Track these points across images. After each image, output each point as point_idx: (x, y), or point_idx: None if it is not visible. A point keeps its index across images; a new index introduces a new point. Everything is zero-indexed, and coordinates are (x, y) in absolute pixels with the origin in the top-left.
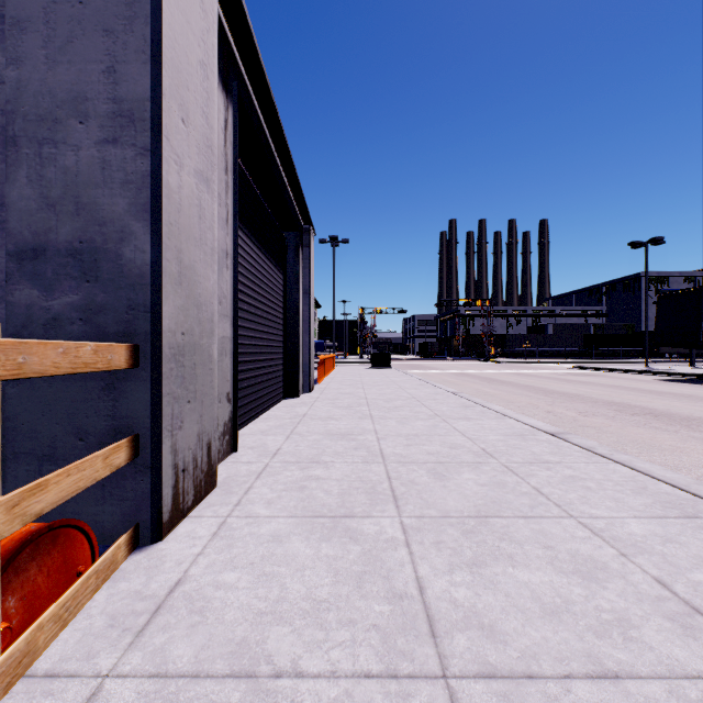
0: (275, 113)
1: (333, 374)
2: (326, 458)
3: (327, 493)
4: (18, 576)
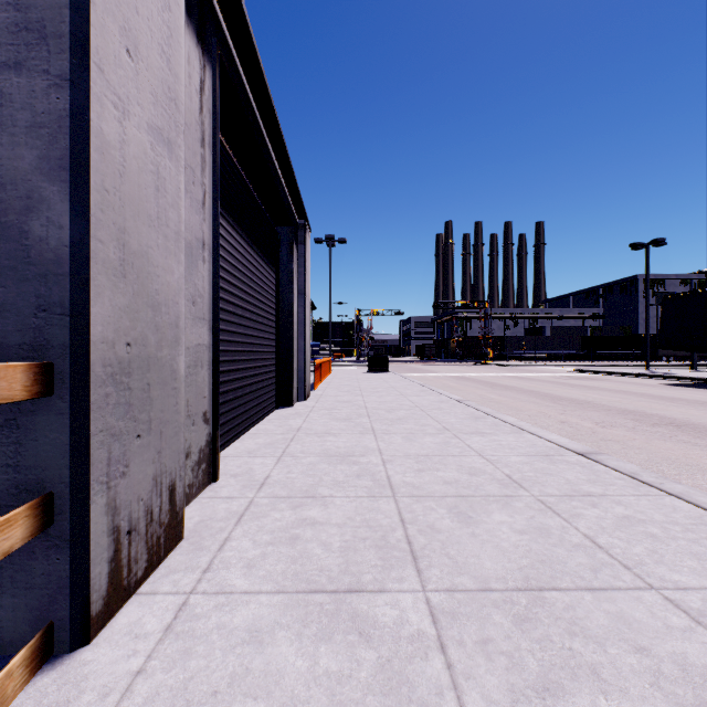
0: (264, 86)
1: (329, 378)
2: (324, 491)
3: (326, 548)
4: None
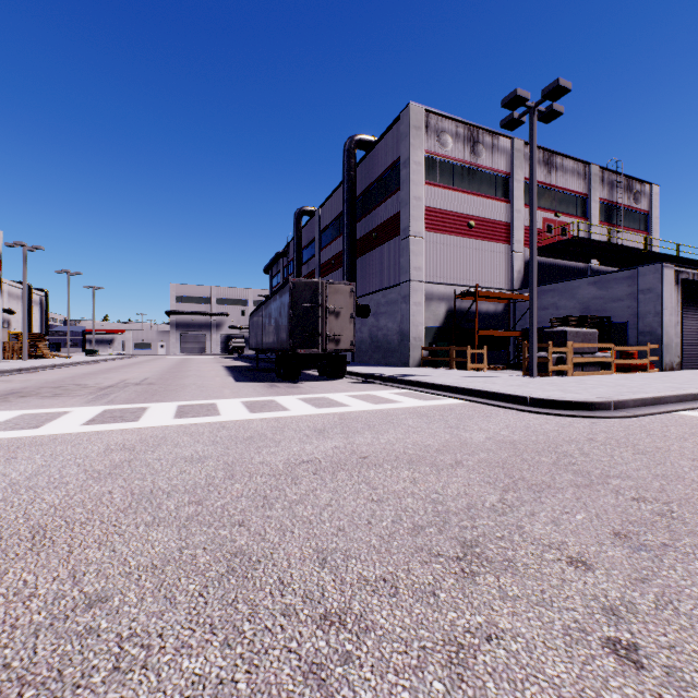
0: None
1: None
2: None
3: None
4: (649, 365)
